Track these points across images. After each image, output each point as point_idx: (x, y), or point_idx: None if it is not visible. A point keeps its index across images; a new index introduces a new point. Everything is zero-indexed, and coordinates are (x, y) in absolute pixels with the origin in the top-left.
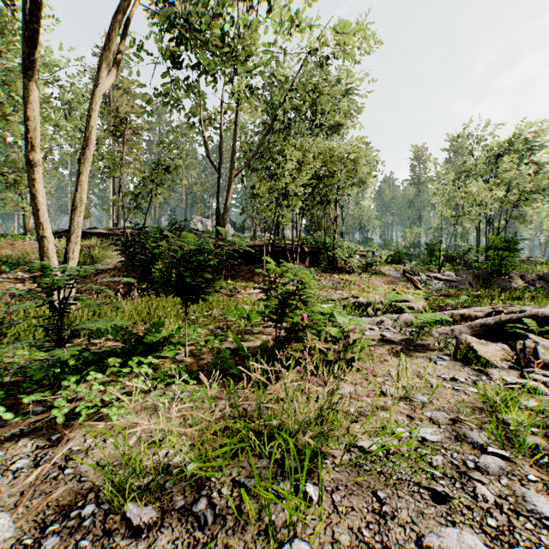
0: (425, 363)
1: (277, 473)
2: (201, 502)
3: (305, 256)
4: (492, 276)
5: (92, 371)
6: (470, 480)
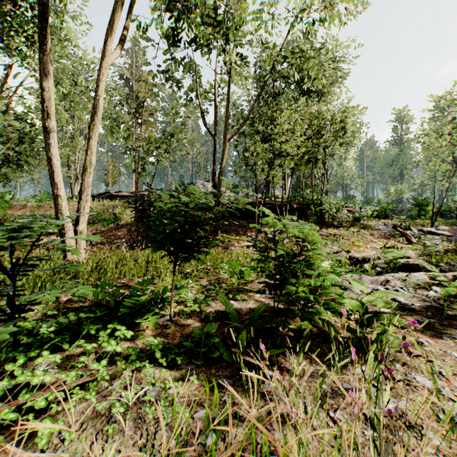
0: None
1: None
2: None
3: (294, 212)
4: None
5: (60, 340)
6: None
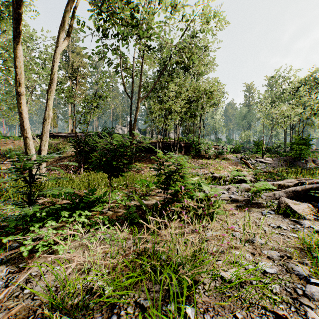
0: (259, 215)
1: (165, 296)
2: (112, 318)
3: (182, 149)
4: (295, 160)
5: (50, 219)
6: (301, 305)
